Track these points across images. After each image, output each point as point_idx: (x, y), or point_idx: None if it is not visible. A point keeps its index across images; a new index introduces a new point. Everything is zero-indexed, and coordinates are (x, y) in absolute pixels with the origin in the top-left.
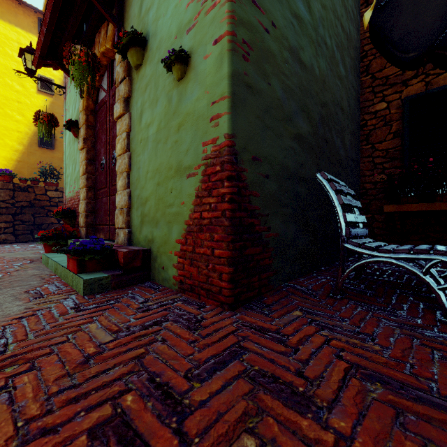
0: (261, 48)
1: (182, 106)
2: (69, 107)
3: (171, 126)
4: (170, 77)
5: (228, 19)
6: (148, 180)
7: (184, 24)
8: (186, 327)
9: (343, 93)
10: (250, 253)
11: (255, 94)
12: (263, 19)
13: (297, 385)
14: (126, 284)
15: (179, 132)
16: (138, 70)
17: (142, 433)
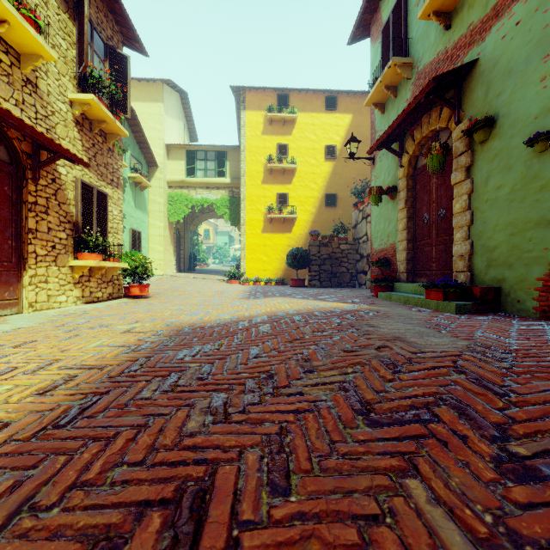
0: None
1: (545, 172)
2: (379, 174)
3: (529, 188)
4: (527, 149)
5: None
6: (497, 232)
7: (548, 108)
8: None
9: None
10: None
11: None
12: None
13: None
14: (481, 311)
15: (541, 193)
16: (483, 144)
17: None
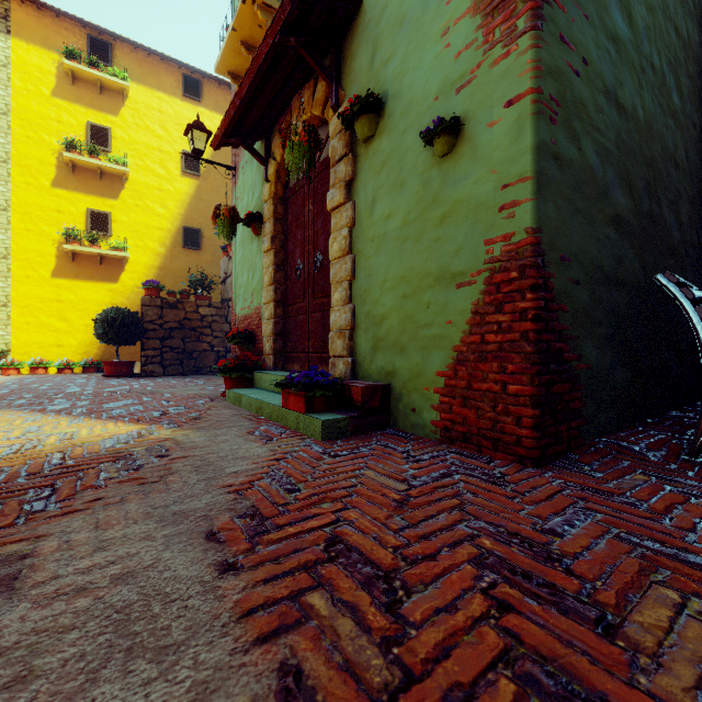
0: (570, 100)
1: (448, 191)
2: (242, 195)
3: (428, 218)
4: (425, 152)
5: (531, 72)
6: (385, 292)
7: (452, 81)
8: (490, 483)
9: (677, 139)
10: (557, 391)
11: (563, 168)
12: (573, 59)
13: (695, 552)
14: (363, 430)
15: (443, 226)
16: (368, 144)
17: (530, 570)
